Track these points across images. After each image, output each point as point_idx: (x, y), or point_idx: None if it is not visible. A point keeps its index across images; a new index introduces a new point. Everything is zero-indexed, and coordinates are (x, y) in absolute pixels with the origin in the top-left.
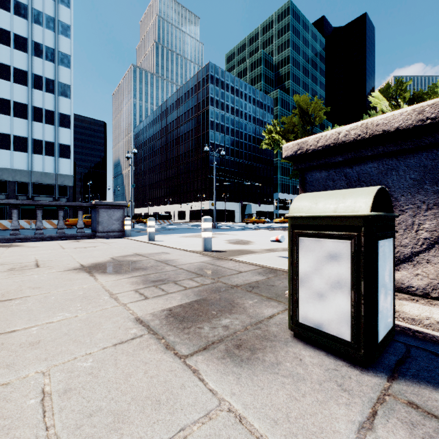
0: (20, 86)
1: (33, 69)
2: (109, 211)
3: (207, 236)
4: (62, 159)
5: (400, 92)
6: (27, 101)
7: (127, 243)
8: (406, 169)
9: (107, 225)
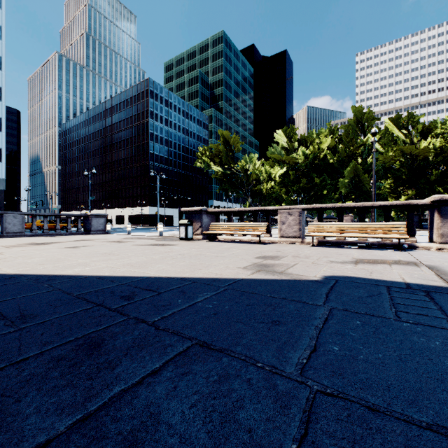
0: None
1: None
2: (97, 219)
3: (161, 230)
4: None
5: (293, 134)
6: None
7: (118, 235)
8: (197, 216)
9: (96, 227)
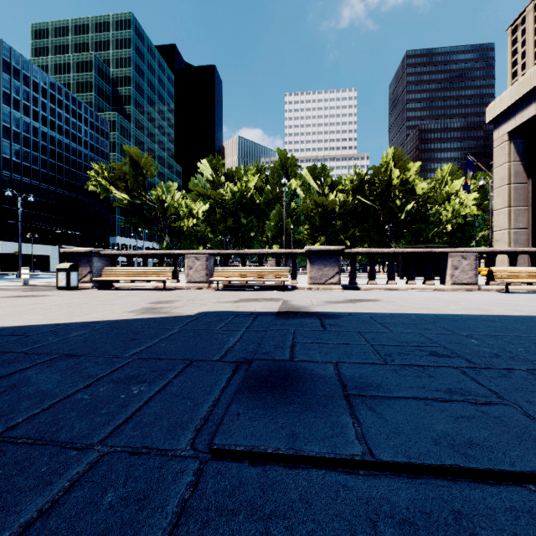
0: None
1: None
2: None
3: (26, 277)
4: None
5: (219, 166)
6: None
7: None
8: (86, 259)
9: None
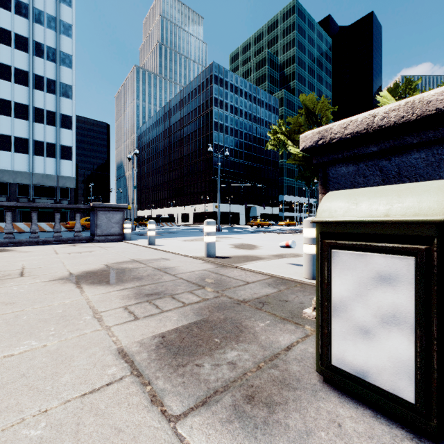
0: (21, 86)
1: (34, 69)
2: (108, 214)
3: (210, 241)
4: (63, 161)
5: (409, 91)
6: (28, 102)
7: (126, 247)
8: None
9: (106, 228)
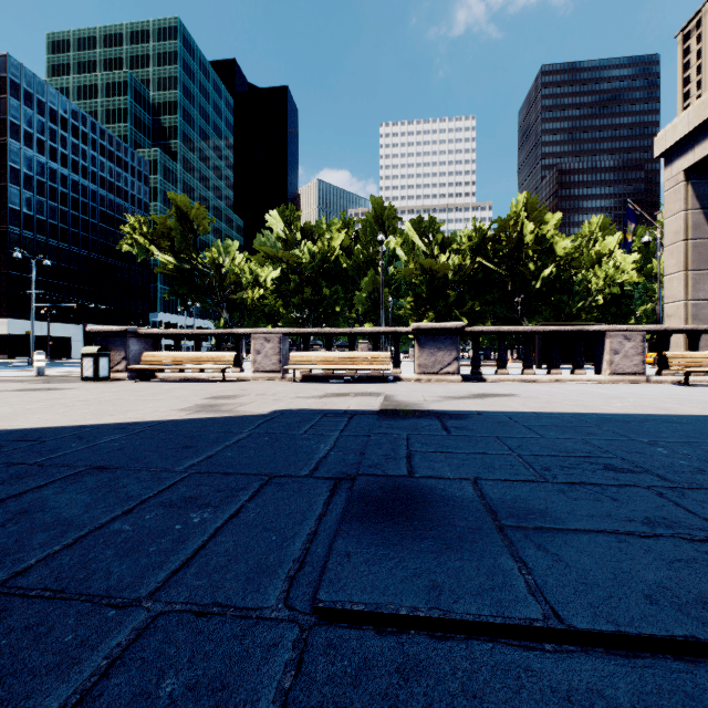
0: None
1: None
2: None
3: (41, 365)
4: None
5: (294, 219)
6: None
7: None
8: (119, 341)
9: None
